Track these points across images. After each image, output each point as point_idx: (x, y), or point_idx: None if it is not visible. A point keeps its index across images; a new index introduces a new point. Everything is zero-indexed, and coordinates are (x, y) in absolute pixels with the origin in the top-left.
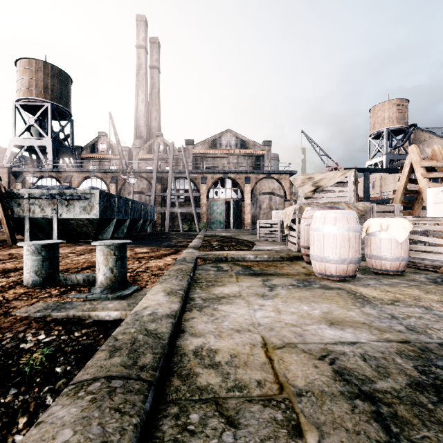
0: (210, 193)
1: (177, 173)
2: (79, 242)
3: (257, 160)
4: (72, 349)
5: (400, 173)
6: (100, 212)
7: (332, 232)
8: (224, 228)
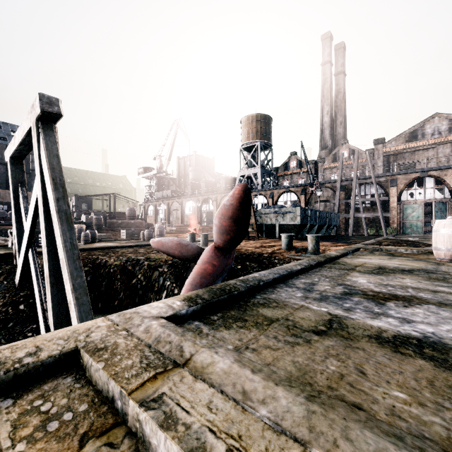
0: (402, 195)
1: (362, 179)
2: None
3: None
4: None
5: None
6: (300, 221)
7: (441, 233)
8: (422, 233)
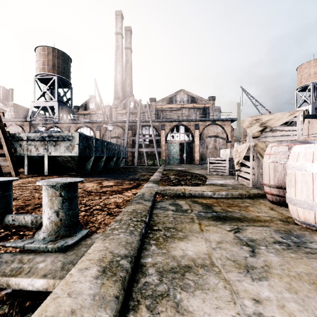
0: (168, 137)
1: (143, 122)
2: (64, 175)
3: (203, 112)
4: None
5: None
6: (80, 151)
7: None
8: (179, 163)
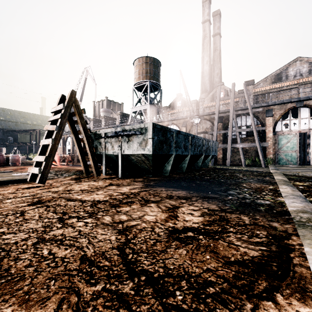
0: (276, 126)
1: (238, 111)
2: (139, 178)
3: None
4: None
5: None
6: (154, 148)
7: None
8: (297, 163)
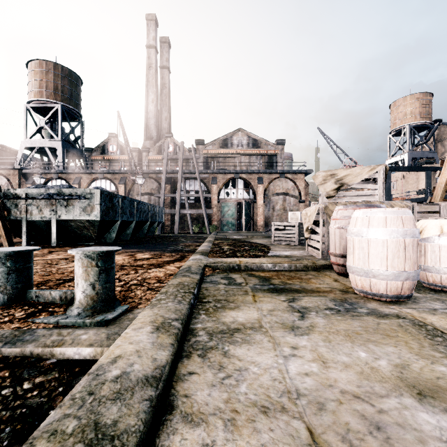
0: (220, 194)
1: (187, 173)
2: (79, 246)
3: (269, 160)
4: (11, 414)
5: (425, 171)
6: (102, 214)
7: (381, 238)
8: (236, 230)
